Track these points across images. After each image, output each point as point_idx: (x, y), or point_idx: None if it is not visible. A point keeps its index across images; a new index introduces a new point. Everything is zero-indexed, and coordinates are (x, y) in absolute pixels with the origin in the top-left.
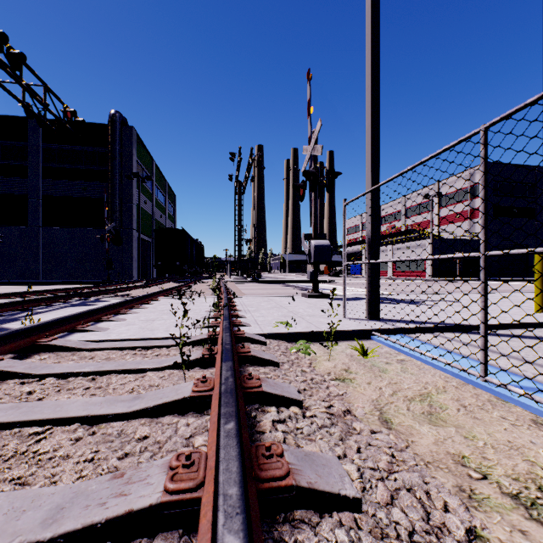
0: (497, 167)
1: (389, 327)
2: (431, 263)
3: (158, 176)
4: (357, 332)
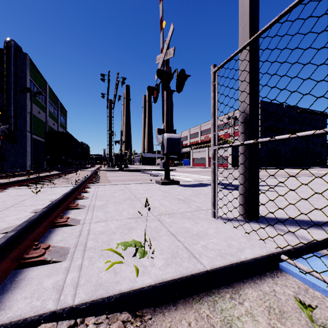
0: (265, 104)
1: (296, 241)
2: (231, 158)
3: (51, 95)
4: (261, 260)
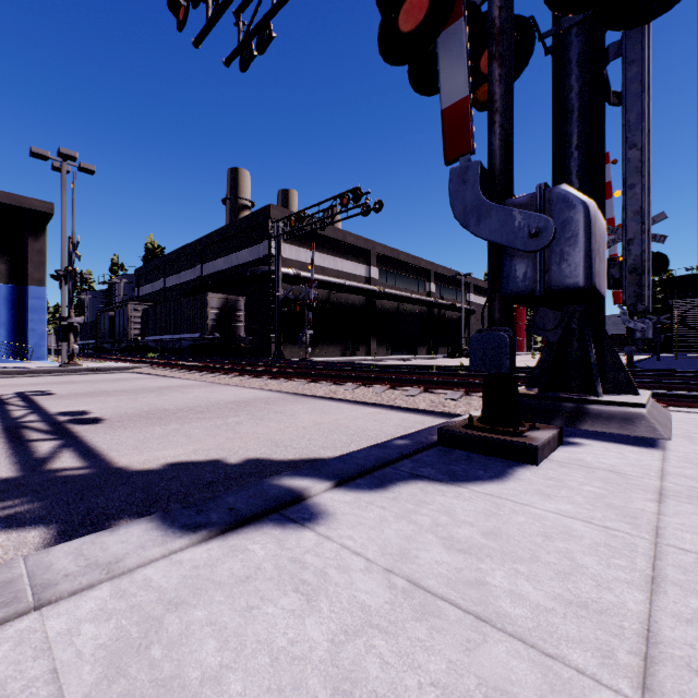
0: None
1: None
2: None
3: None
4: None
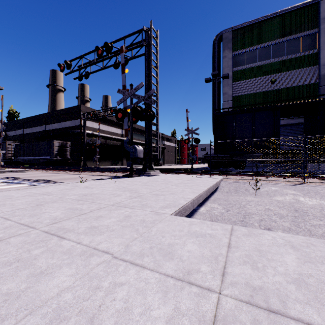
0: None
1: None
2: None
3: None
4: None
